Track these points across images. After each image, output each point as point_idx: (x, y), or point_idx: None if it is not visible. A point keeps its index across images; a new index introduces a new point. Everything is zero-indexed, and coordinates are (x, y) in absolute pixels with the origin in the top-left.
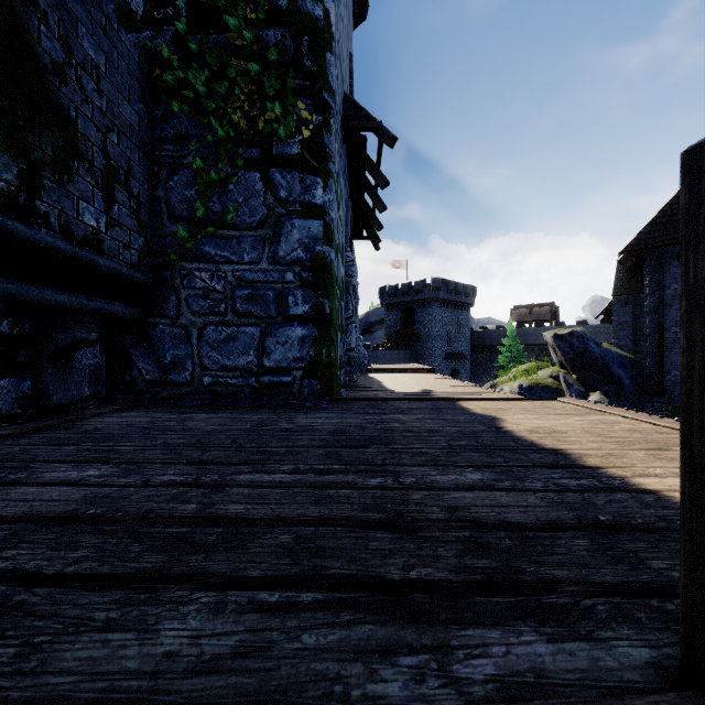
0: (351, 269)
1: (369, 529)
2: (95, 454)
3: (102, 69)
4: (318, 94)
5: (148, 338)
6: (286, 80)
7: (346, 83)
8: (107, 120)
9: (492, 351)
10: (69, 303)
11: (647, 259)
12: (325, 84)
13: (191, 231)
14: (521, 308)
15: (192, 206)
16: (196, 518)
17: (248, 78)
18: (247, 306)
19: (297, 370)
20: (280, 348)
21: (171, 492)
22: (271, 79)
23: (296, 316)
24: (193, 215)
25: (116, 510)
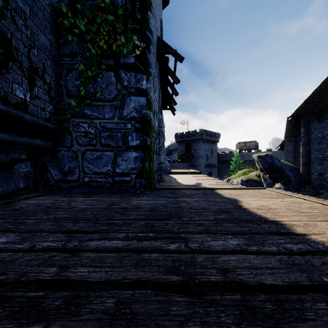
0: (161, 123)
1: (170, 292)
2: (11, 225)
3: (28, 14)
4: (144, 32)
5: (55, 158)
6: (127, 25)
7: (159, 32)
8: (30, 42)
9: (227, 163)
10: (7, 139)
11: (302, 120)
12: (147, 27)
13: (78, 102)
14: (241, 143)
15: (78, 89)
16: (54, 279)
17: (107, 23)
18: (107, 141)
19: (133, 174)
20: (124, 163)
21: (44, 257)
22: (119, 24)
23: (132, 146)
24: (79, 94)
25: (1, 273)
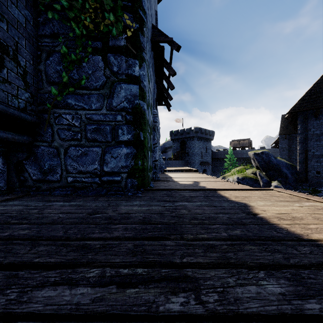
0: (156, 118)
1: None
2: None
3: None
4: (136, 11)
5: (34, 154)
6: (117, 1)
7: (153, 22)
8: None
9: (222, 161)
10: None
11: (299, 116)
12: (140, 6)
13: (59, 90)
14: (235, 141)
15: (60, 75)
16: None
17: None
18: (94, 135)
19: (124, 173)
20: (113, 160)
21: None
22: (108, 0)
23: (123, 141)
24: (61, 81)
25: None
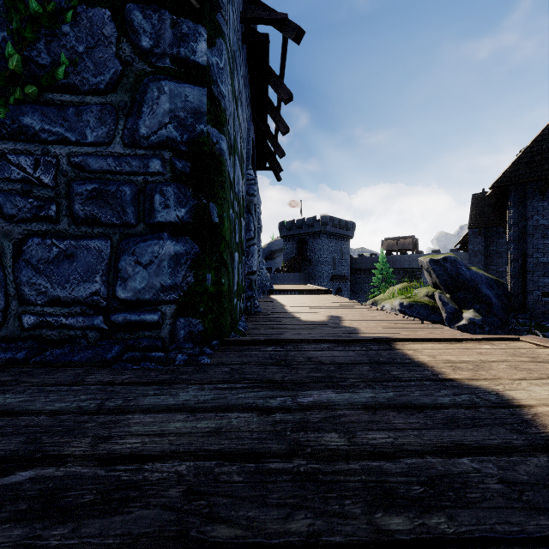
0: (253, 187)
1: None
2: None
3: None
4: None
5: None
6: None
7: None
8: None
9: (368, 274)
10: None
11: (511, 194)
12: None
13: None
14: (390, 240)
15: (4, 55)
16: None
17: None
18: (90, 209)
19: (168, 304)
20: (141, 271)
21: None
22: None
23: (166, 224)
24: (6, 68)
25: None
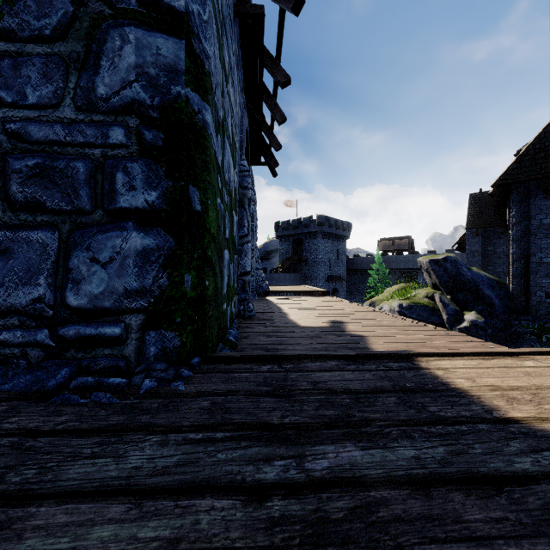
0: (247, 180)
1: None
2: None
3: None
4: None
5: None
6: None
7: None
8: None
9: (364, 274)
10: None
11: (513, 192)
12: None
13: None
14: (386, 240)
15: None
16: None
17: None
18: (32, 190)
19: (133, 313)
20: (98, 272)
21: None
22: None
23: (131, 211)
24: None
25: None
